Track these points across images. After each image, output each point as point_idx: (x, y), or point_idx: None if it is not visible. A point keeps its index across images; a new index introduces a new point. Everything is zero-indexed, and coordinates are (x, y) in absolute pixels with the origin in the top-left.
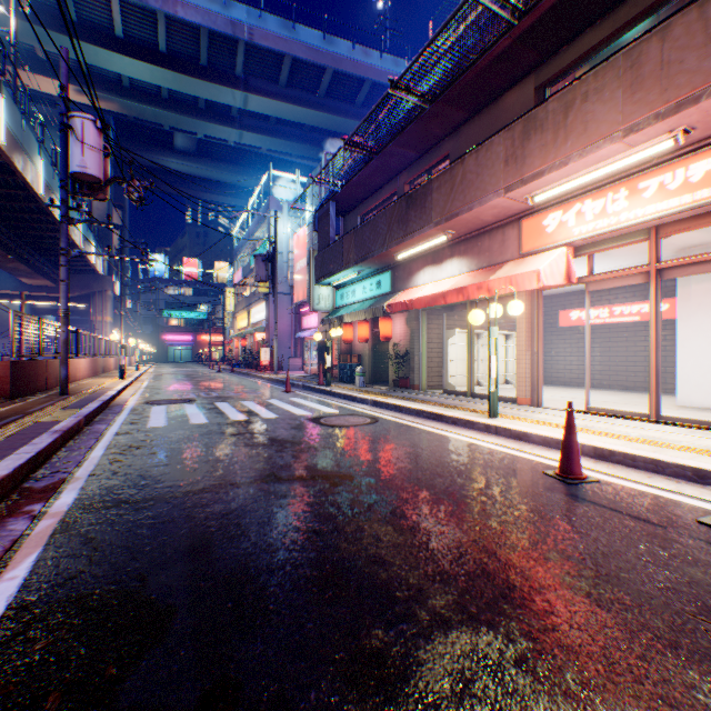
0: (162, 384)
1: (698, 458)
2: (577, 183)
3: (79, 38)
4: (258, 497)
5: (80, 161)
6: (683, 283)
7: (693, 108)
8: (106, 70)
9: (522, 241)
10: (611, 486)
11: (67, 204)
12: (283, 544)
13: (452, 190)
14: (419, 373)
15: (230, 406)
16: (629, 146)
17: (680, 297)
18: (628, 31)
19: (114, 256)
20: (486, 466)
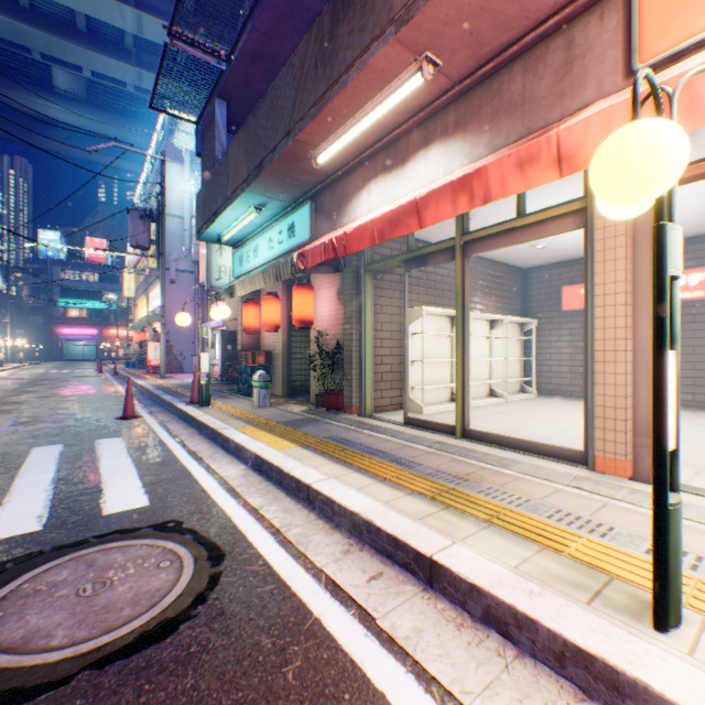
0: None
1: None
2: None
3: None
4: None
5: None
6: None
7: None
8: None
9: (645, 31)
10: None
11: None
12: None
13: None
14: (360, 385)
15: None
16: None
17: None
18: None
19: None
20: None
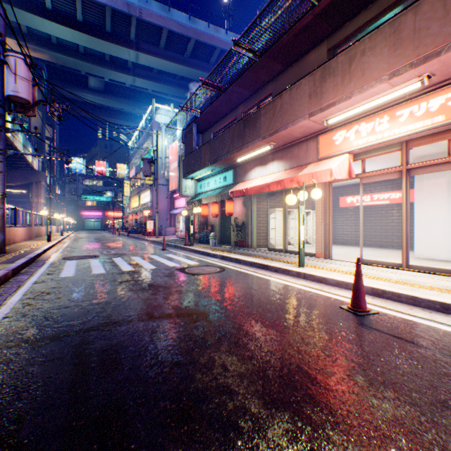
0: (78, 245)
1: (441, 295)
2: (356, 111)
3: (20, 7)
4: (134, 333)
5: (13, 87)
6: (419, 179)
7: (436, 59)
8: (40, 31)
9: (319, 150)
10: (387, 316)
11: (4, 118)
12: (150, 378)
13: (274, 115)
14: (251, 237)
15: (123, 260)
16: (392, 86)
17: (417, 188)
18: (388, 13)
19: (40, 155)
20: (300, 302)
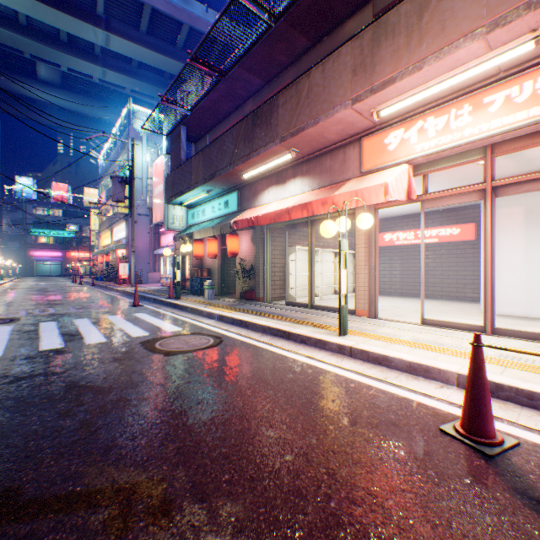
0: (0, 300)
1: None
2: (425, 95)
3: None
4: None
5: None
6: None
7: None
8: None
9: (364, 159)
10: None
11: None
12: None
13: (298, 105)
14: (264, 286)
15: (56, 326)
16: (488, 47)
17: None
18: None
19: None
20: (362, 420)
